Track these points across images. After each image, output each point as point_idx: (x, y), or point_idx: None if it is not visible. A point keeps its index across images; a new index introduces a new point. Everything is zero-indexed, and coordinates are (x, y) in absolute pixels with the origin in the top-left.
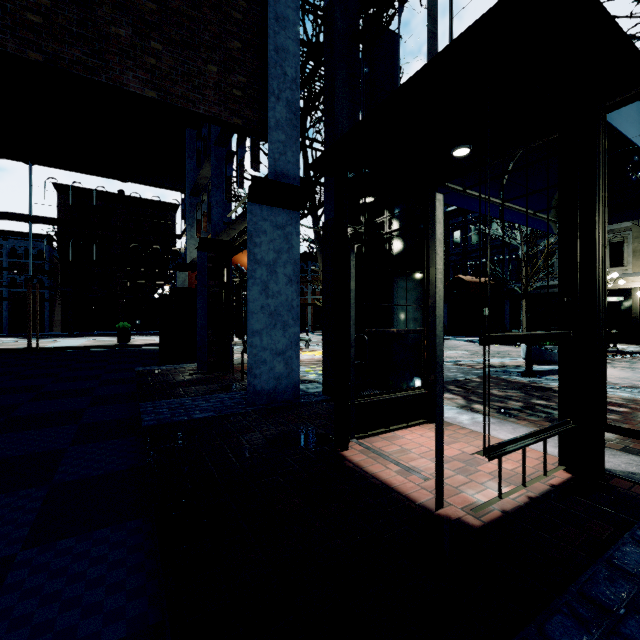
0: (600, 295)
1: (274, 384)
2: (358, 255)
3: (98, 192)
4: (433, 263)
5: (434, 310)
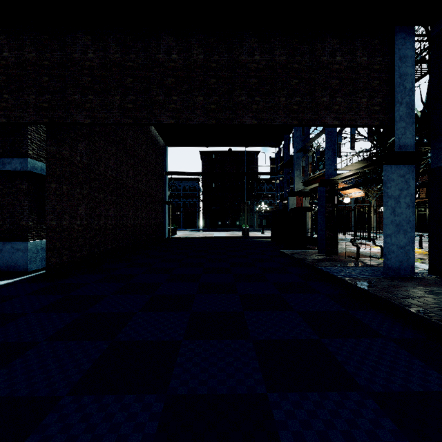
0: None
1: (398, 264)
2: None
3: (219, 152)
4: None
5: None
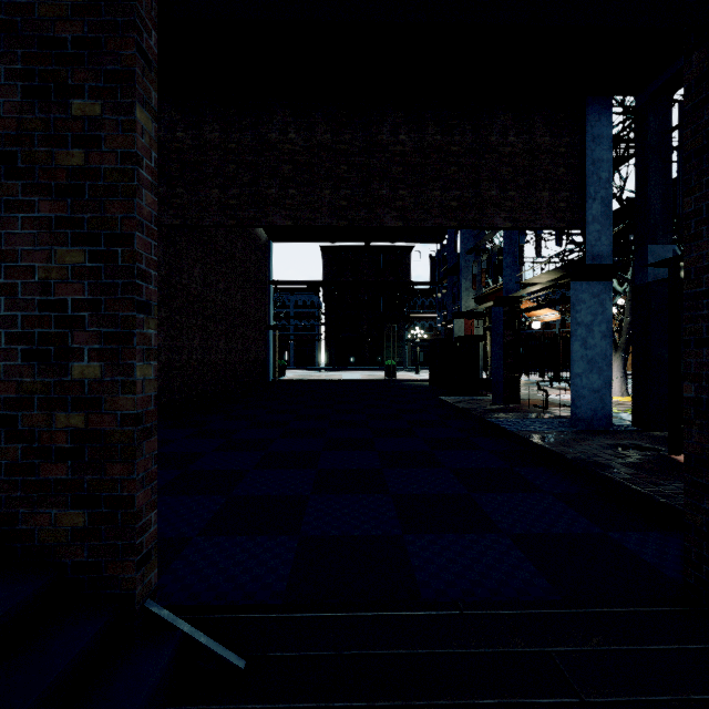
0: None
1: (591, 414)
2: None
3: (350, 247)
4: None
5: None
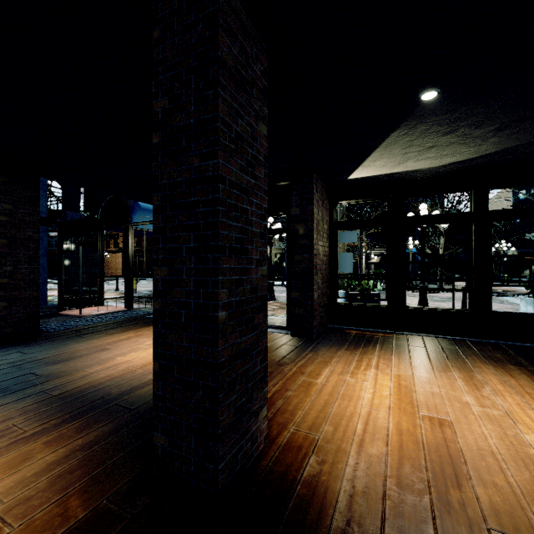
0: (130, 267)
1: None
2: (69, 252)
3: None
4: (102, 254)
5: (103, 269)
